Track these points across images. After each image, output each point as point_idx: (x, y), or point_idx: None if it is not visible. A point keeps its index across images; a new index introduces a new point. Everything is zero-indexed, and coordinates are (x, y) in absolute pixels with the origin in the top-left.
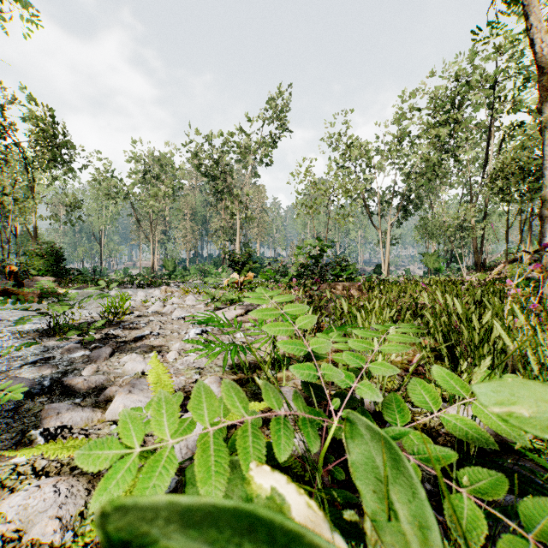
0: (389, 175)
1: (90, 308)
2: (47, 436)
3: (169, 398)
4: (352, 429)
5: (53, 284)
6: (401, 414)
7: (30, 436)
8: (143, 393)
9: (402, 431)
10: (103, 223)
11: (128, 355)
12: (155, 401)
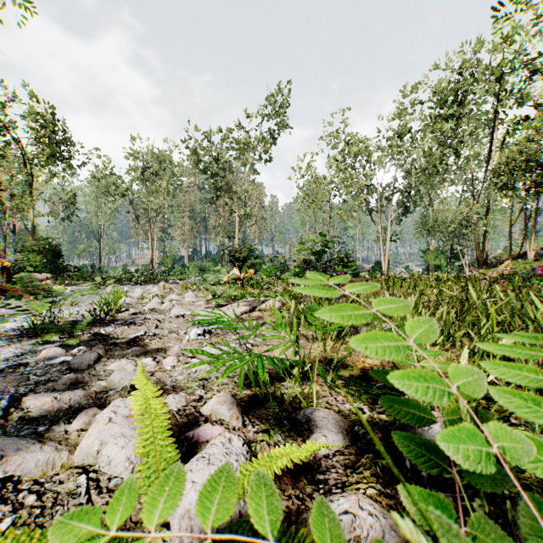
0: (389, 171)
1: (83, 305)
2: None
3: None
4: None
5: (48, 281)
6: None
7: None
8: (128, 422)
9: None
10: (102, 220)
11: (117, 362)
12: None
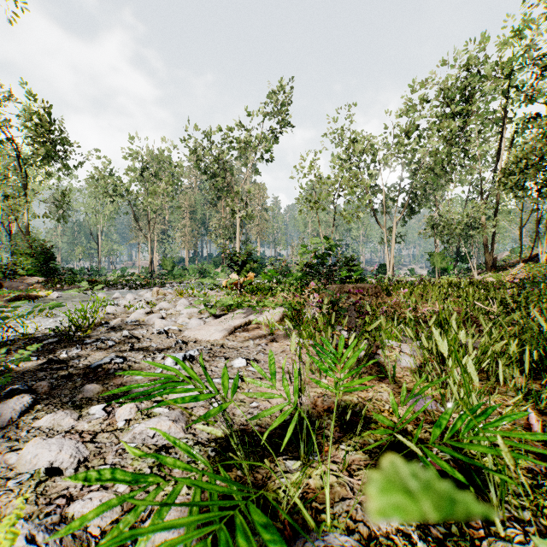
0: (394, 171)
1: (60, 316)
2: None
3: None
4: None
5: (36, 285)
6: None
7: None
8: None
9: None
10: (100, 221)
11: (51, 414)
12: None
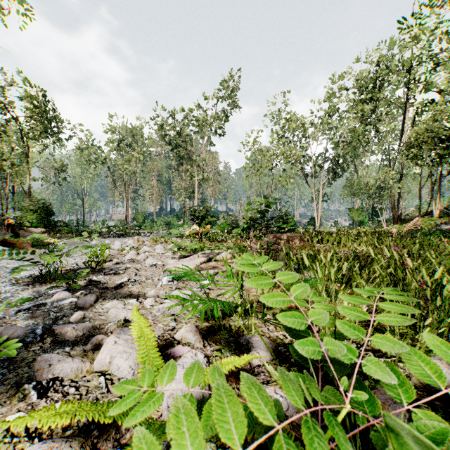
0: (321, 143)
1: (75, 256)
2: (40, 389)
3: (188, 410)
4: (402, 444)
5: (44, 235)
6: (404, 389)
7: (23, 390)
8: (127, 344)
9: (437, 429)
10: (85, 183)
11: (111, 302)
12: (171, 415)
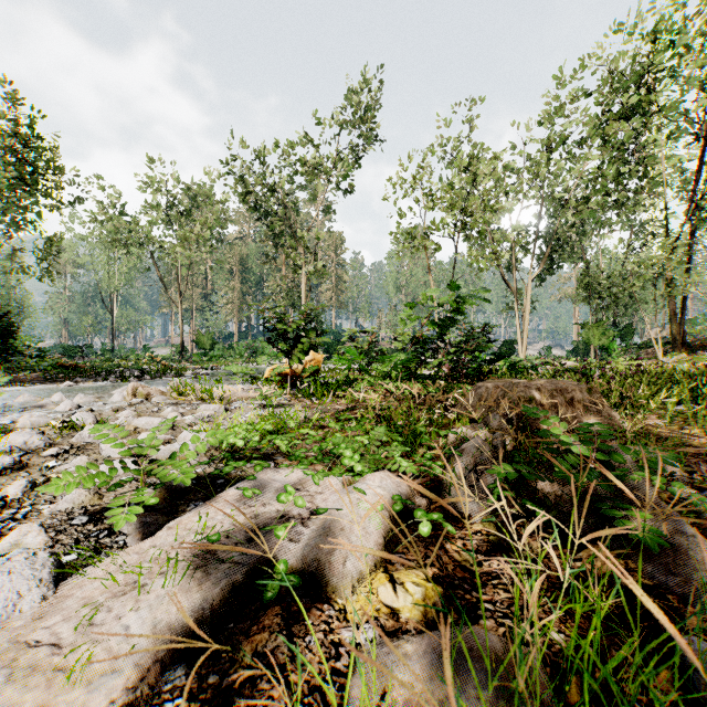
0: (527, 207)
1: None
2: None
3: None
4: None
5: None
6: None
7: None
8: None
9: None
10: (115, 282)
11: None
12: None
